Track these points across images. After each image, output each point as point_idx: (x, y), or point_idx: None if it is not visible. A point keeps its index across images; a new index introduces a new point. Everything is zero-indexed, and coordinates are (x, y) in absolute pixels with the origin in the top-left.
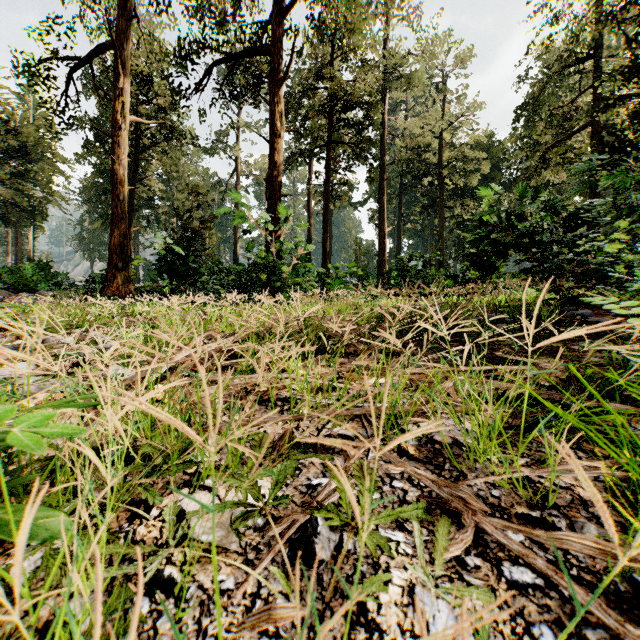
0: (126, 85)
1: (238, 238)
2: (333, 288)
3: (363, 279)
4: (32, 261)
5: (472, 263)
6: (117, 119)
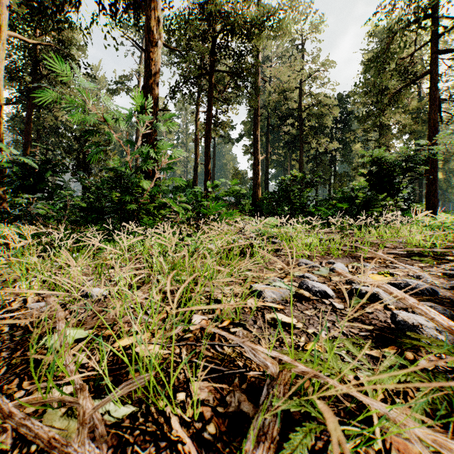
0: None
1: (138, 164)
2: (211, 213)
3: (240, 198)
4: None
5: (373, 183)
6: None
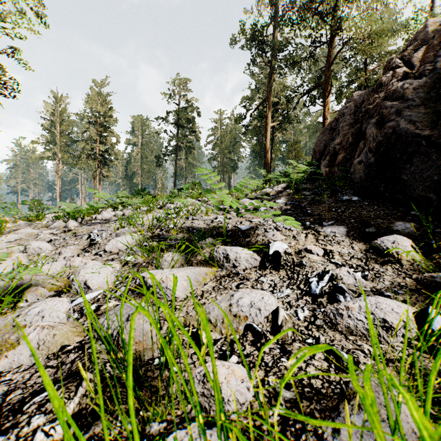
0: (269, 113)
1: None
2: None
3: None
4: (235, 187)
5: None
6: (266, 127)
